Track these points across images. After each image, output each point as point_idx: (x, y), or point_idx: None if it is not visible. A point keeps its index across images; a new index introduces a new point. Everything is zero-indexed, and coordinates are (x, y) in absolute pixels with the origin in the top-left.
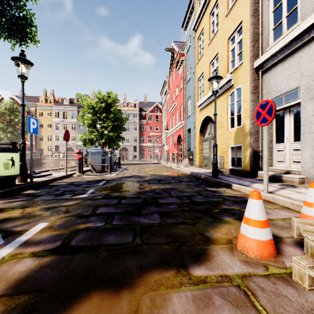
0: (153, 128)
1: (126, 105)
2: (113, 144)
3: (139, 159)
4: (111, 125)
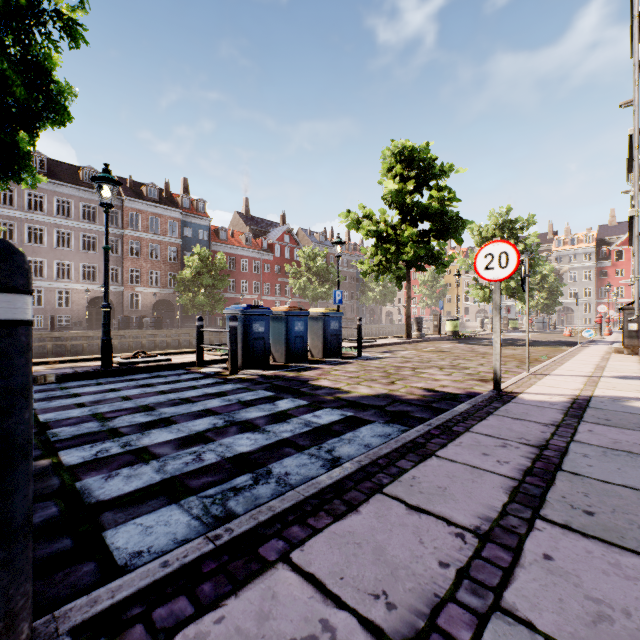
0: (626, 271)
1: (569, 241)
2: (548, 311)
3: (595, 324)
4: (546, 293)
